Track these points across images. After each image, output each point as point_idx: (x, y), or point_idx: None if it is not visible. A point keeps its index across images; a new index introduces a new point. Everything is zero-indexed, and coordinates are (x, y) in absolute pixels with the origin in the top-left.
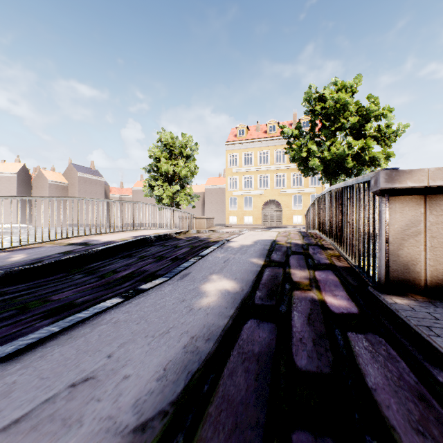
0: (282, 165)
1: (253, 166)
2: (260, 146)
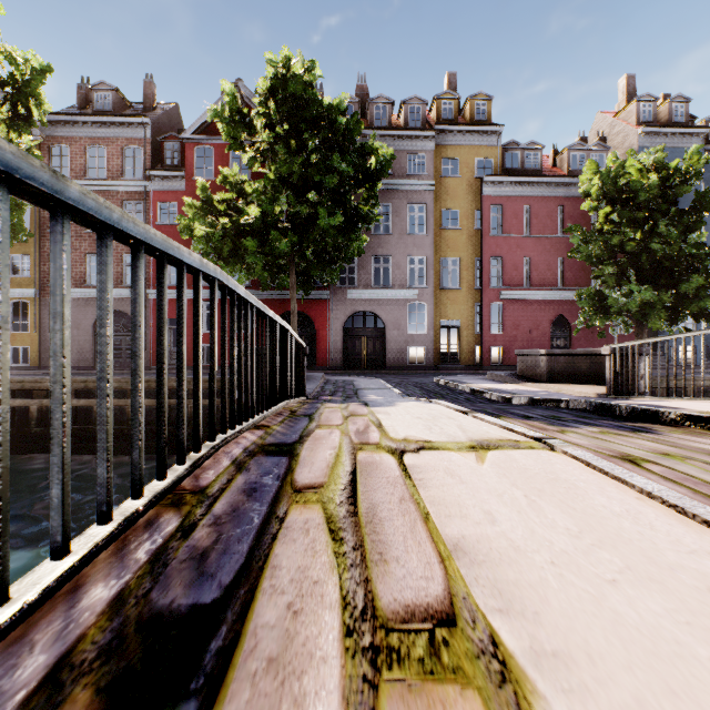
0: None
1: None
2: None
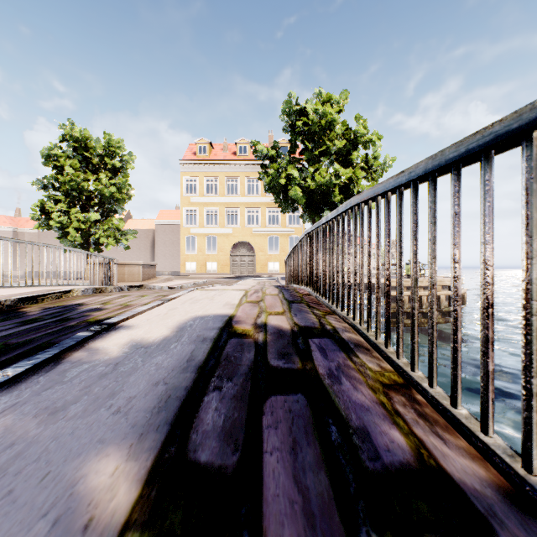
0: (255, 198)
1: (219, 196)
2: (228, 170)
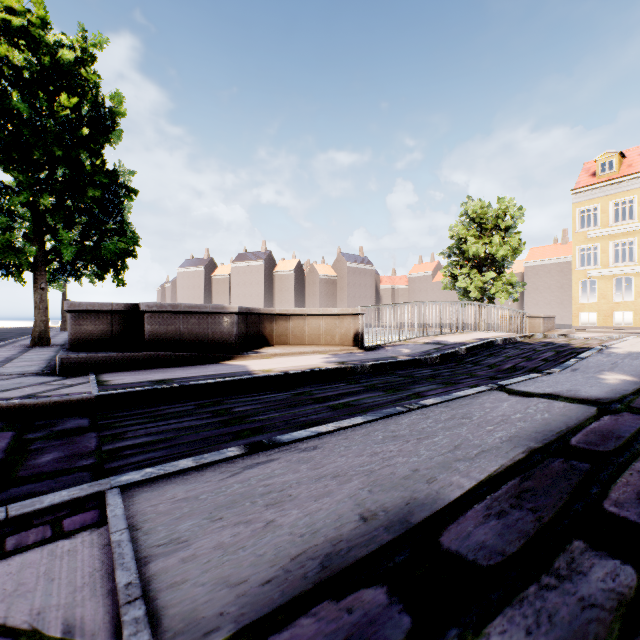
0: None
1: (636, 222)
2: None
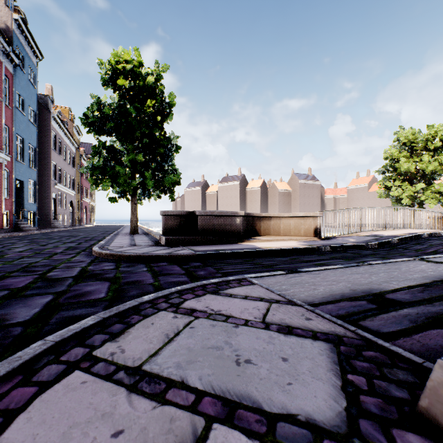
0: None
1: None
2: None
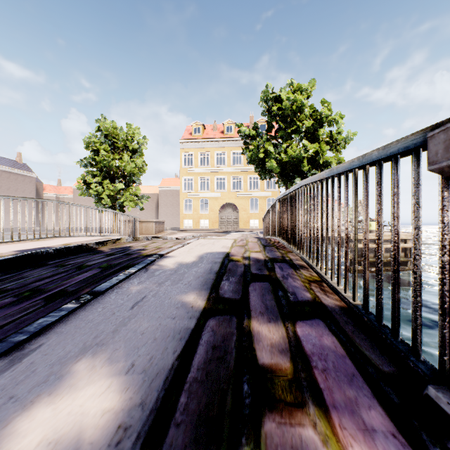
0: (239, 168)
1: (210, 167)
2: (217, 146)
